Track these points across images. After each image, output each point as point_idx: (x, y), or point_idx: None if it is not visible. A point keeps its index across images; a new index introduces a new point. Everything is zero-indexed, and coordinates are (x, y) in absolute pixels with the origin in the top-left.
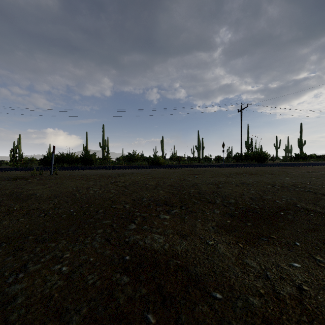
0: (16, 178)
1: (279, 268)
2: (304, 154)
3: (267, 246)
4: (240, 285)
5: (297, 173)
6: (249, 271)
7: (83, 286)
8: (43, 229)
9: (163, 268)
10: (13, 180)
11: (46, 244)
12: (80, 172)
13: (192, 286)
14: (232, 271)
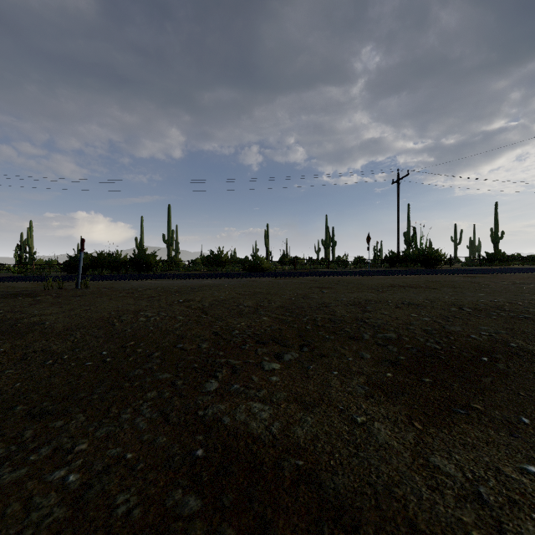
0: (17, 294)
1: (501, 477)
2: (502, 254)
3: (469, 426)
4: (429, 518)
5: (496, 286)
6: (443, 484)
7: (104, 520)
8: (47, 391)
9: (269, 477)
10: (12, 298)
11: (46, 422)
12: (129, 284)
13: (329, 522)
14: (409, 485)
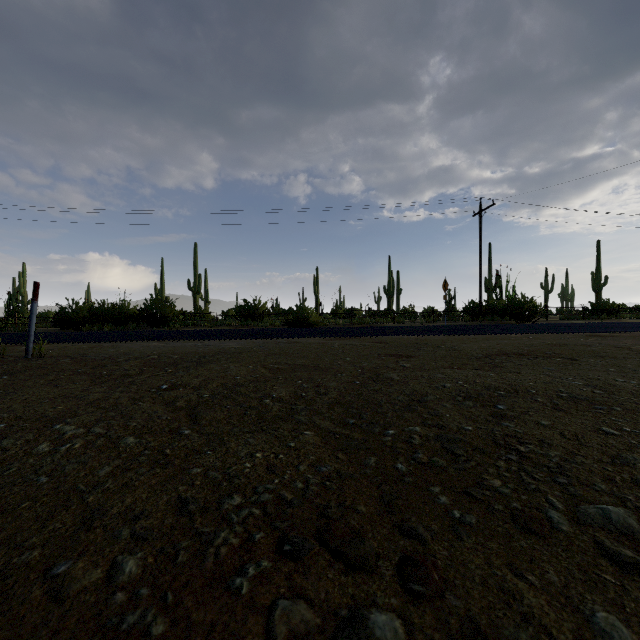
0: None
1: None
2: (611, 304)
3: None
4: None
5: None
6: None
7: None
8: None
9: None
10: None
11: None
12: (116, 347)
13: None
14: None
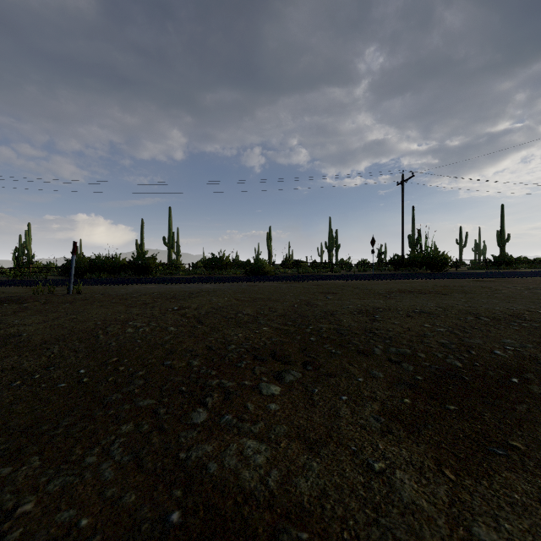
0: (4, 300)
1: None
2: (509, 257)
3: (512, 475)
4: None
5: (509, 292)
6: None
7: None
8: (4, 422)
9: None
10: None
11: None
12: (125, 288)
13: None
14: None
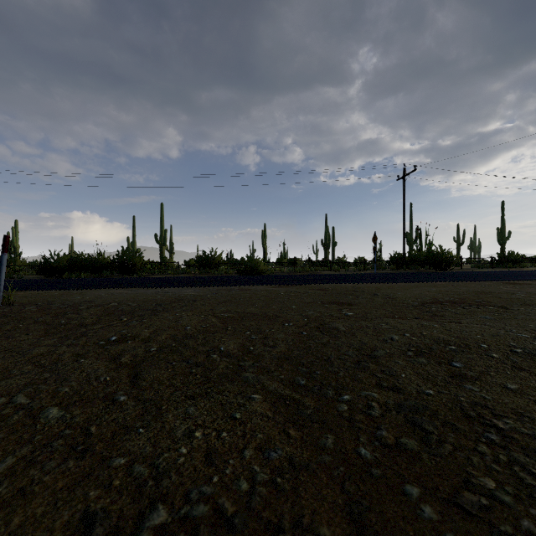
0: None
1: None
2: (515, 255)
3: None
4: None
5: None
6: None
7: None
8: None
9: None
10: None
11: None
12: (84, 294)
13: None
14: None
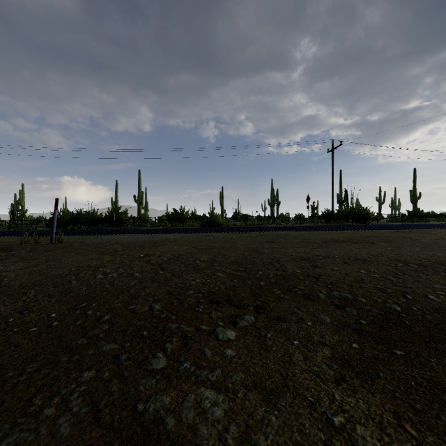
0: None
1: None
2: (421, 212)
3: None
4: None
5: (427, 241)
6: None
7: None
8: None
9: None
10: None
11: None
12: (100, 238)
13: None
14: None
